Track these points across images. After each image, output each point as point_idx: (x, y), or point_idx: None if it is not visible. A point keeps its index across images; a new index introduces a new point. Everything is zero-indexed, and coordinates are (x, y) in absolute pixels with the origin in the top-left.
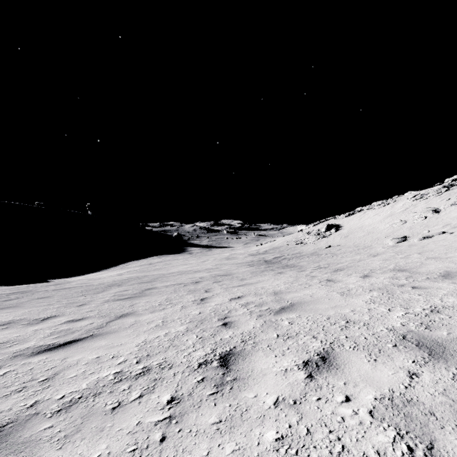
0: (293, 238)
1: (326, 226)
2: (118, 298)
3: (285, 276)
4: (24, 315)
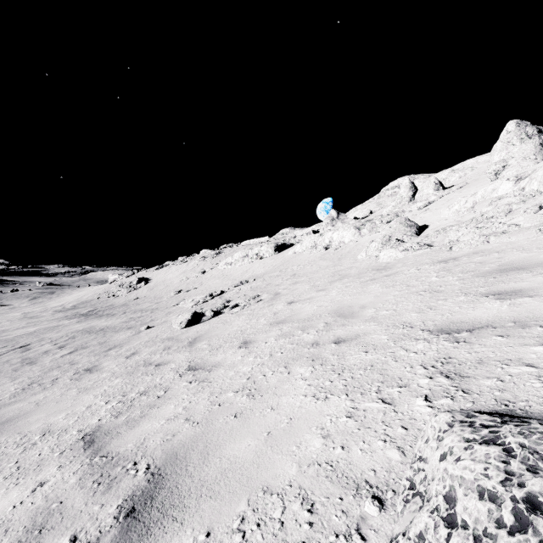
0: (104, 291)
1: (138, 279)
2: None
3: (104, 319)
4: None
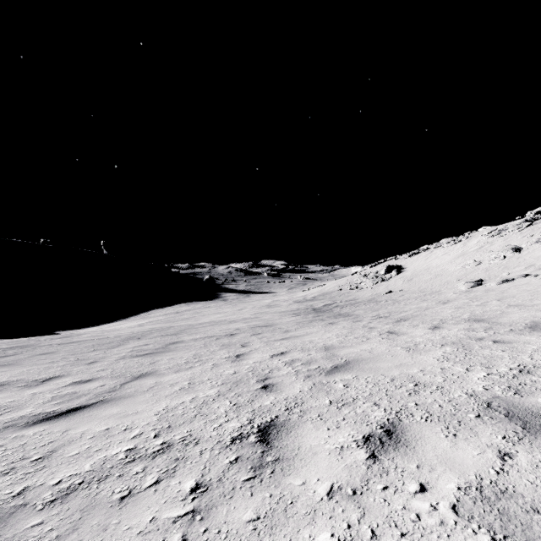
0: (346, 282)
1: (386, 267)
2: (137, 354)
3: (337, 327)
4: (21, 376)
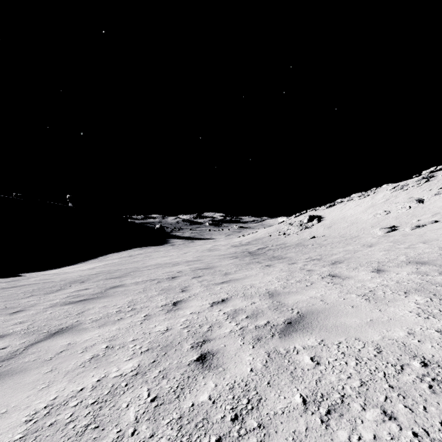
0: (275, 230)
1: (308, 217)
2: (70, 301)
3: (275, 270)
4: None
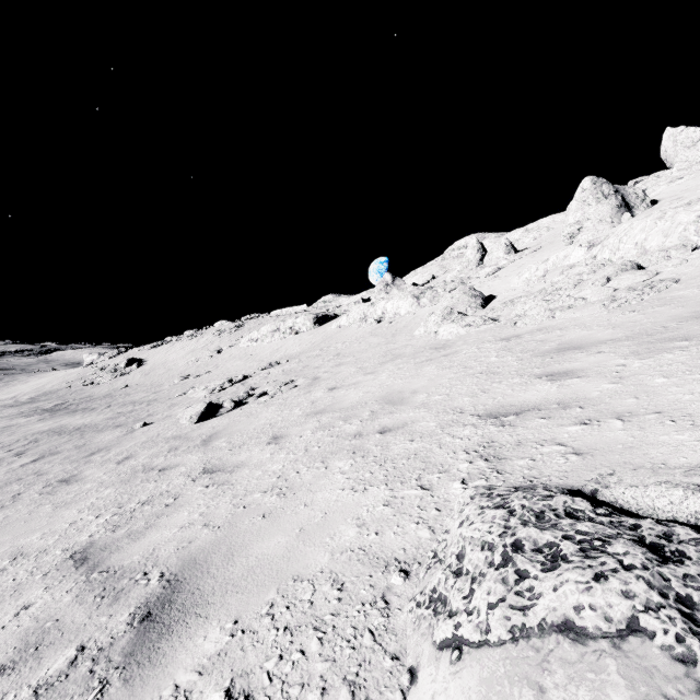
0: (78, 377)
1: (127, 360)
2: None
3: (80, 416)
4: None
